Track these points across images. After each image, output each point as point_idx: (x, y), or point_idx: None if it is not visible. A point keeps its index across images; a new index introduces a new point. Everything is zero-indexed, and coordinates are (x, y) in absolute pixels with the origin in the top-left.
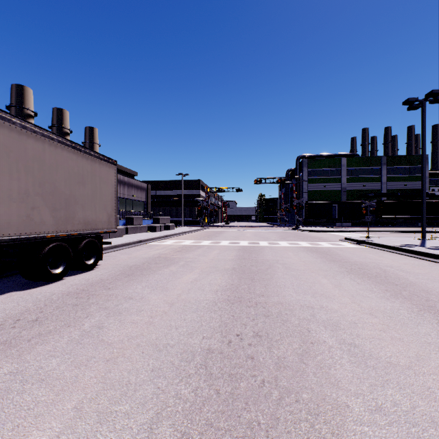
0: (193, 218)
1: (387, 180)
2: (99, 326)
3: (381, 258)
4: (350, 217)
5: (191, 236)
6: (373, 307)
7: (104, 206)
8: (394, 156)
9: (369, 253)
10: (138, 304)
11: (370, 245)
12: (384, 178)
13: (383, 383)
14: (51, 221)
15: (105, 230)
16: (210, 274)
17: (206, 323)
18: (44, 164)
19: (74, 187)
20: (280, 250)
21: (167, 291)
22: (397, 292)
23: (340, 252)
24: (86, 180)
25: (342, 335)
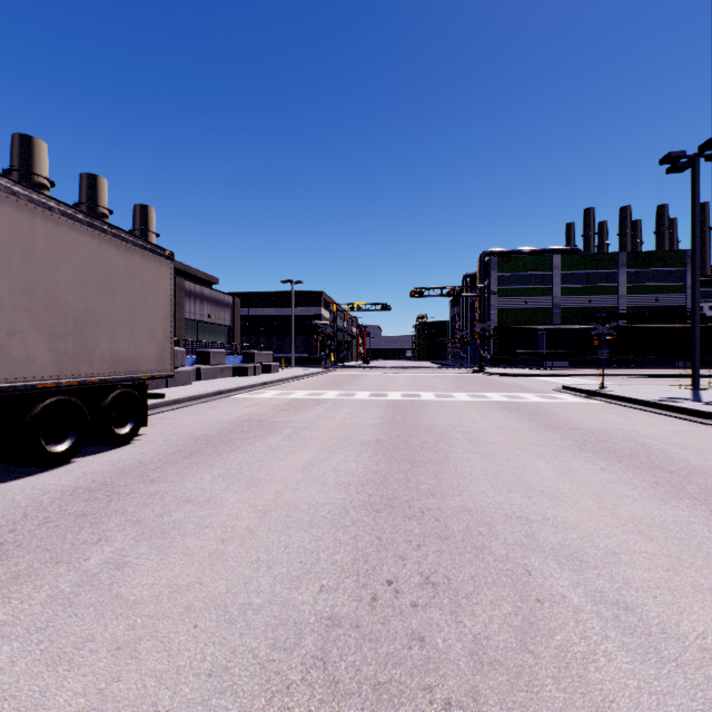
0: (309, 354)
1: (627, 292)
2: (117, 562)
3: (632, 422)
4: (567, 352)
5: (305, 383)
6: (641, 518)
7: (151, 332)
8: (639, 253)
9: (608, 413)
10: (200, 514)
11: (608, 398)
12: (622, 288)
13: (708, 707)
14: (48, 358)
15: (153, 373)
16: (336, 452)
17: (328, 554)
18: (34, 253)
19: (93, 297)
20: (456, 407)
21: (258, 486)
22: (677, 487)
23: (559, 410)
24: (117, 285)
25: (596, 582)
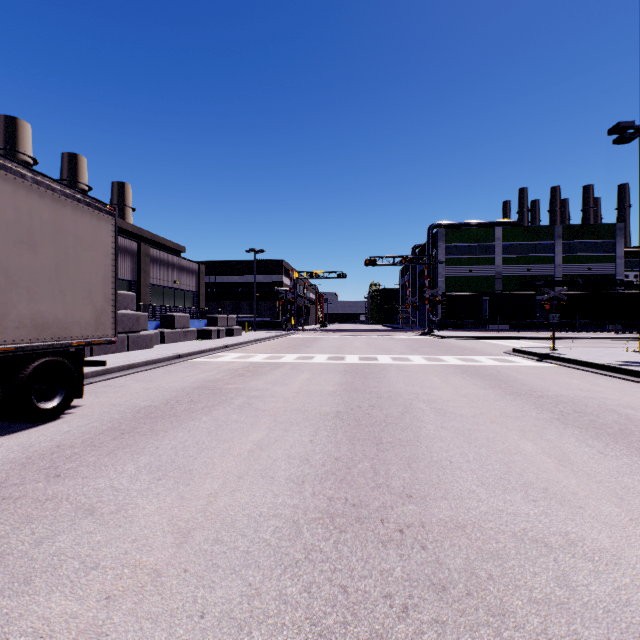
0: (272, 318)
1: (562, 261)
2: None
3: (599, 389)
4: (508, 317)
5: (266, 346)
6: None
7: (86, 294)
8: (573, 226)
9: (569, 377)
10: (95, 538)
11: (562, 361)
12: (558, 257)
13: None
14: None
15: (90, 339)
16: (291, 430)
17: (265, 634)
18: None
19: (5, 251)
20: (415, 371)
21: (188, 485)
22: None
23: (519, 375)
24: (40, 239)
25: None
